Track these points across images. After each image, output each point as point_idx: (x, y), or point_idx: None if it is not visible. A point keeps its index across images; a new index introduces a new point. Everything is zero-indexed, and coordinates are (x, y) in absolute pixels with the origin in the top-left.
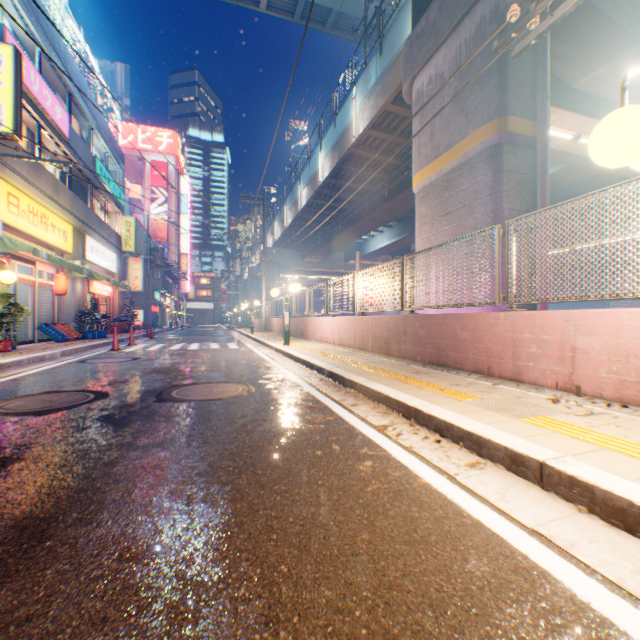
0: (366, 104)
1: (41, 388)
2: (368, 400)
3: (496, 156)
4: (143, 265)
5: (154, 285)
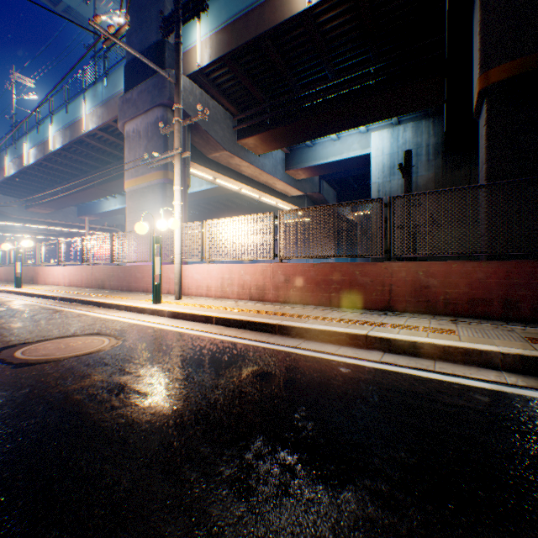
0: (95, 112)
1: None
2: (84, 305)
3: (164, 188)
4: None
5: None
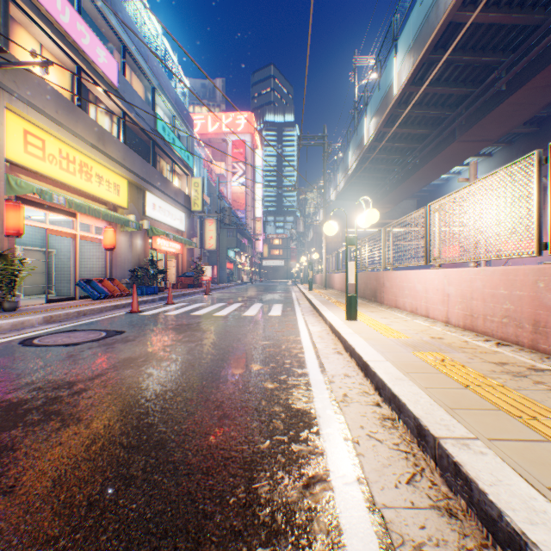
0: None
1: None
2: None
3: None
4: (216, 226)
5: (227, 244)
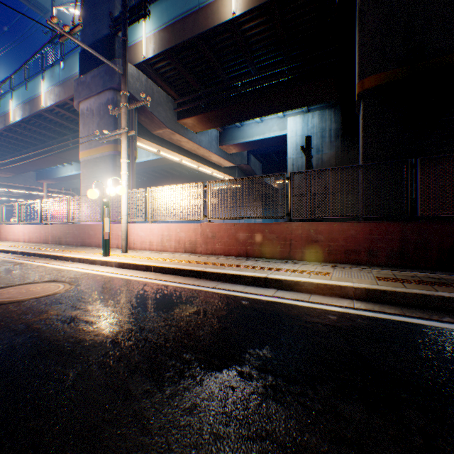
0: (53, 90)
1: None
2: (43, 258)
3: (115, 159)
4: None
5: None
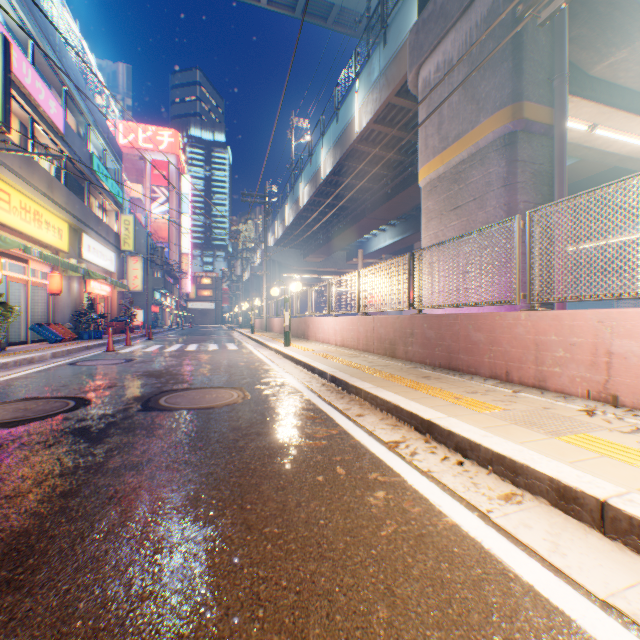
0: (369, 97)
1: (19, 394)
2: (375, 409)
3: (510, 145)
4: (143, 264)
5: (154, 285)
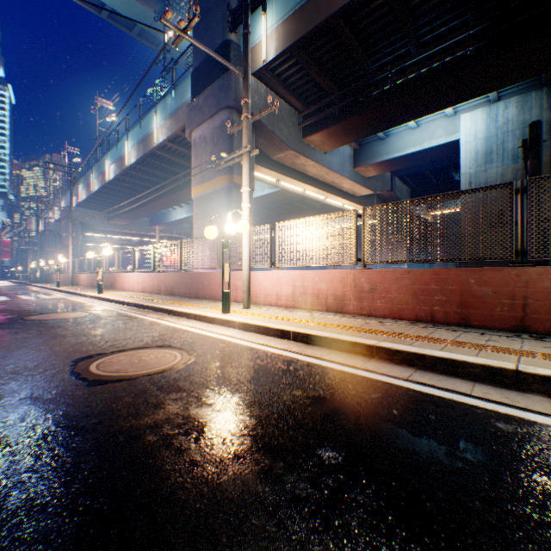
0: (165, 124)
1: None
2: (155, 312)
3: (229, 193)
4: None
5: None
